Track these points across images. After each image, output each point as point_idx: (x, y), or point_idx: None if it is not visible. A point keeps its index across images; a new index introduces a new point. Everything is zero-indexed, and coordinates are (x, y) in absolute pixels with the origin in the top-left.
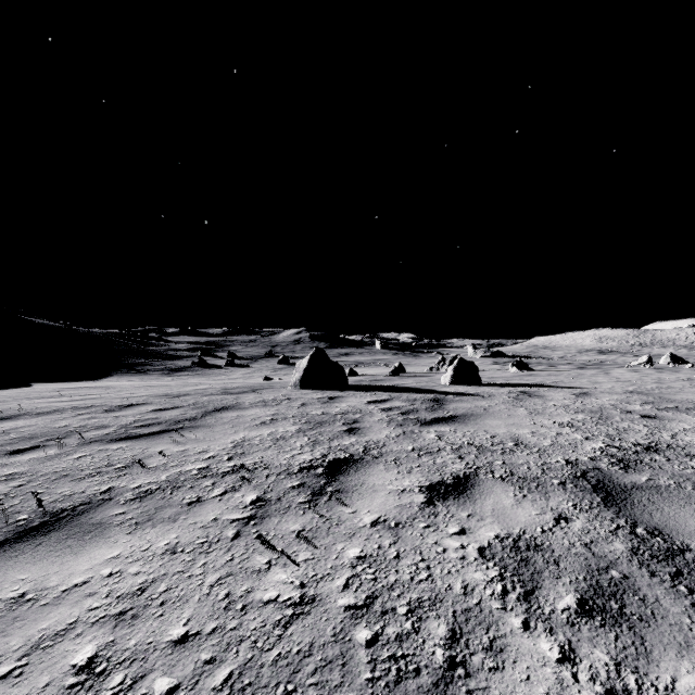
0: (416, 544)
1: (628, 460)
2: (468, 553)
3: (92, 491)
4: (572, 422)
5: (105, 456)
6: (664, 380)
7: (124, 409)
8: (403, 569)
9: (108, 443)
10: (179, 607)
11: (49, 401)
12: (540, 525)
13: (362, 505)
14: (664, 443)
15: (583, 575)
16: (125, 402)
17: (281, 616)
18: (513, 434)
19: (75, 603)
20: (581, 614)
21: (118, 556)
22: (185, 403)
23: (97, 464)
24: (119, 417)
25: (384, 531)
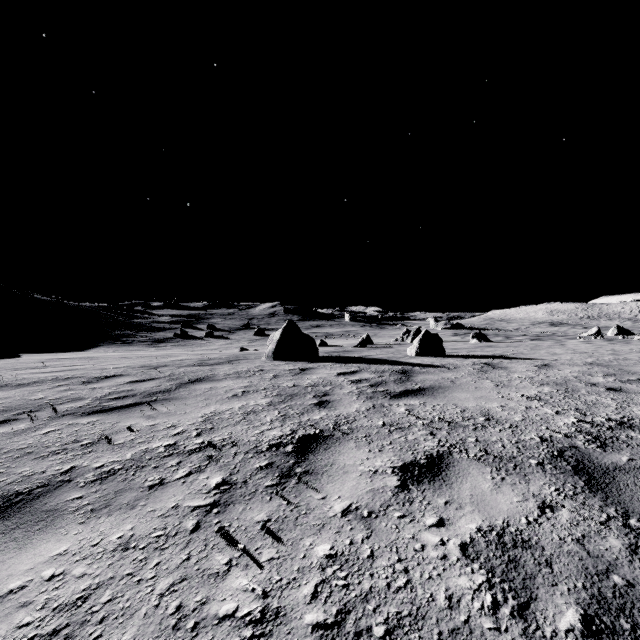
0: (391, 539)
1: (604, 438)
2: (449, 551)
3: (53, 471)
4: (540, 396)
5: (74, 431)
6: (618, 352)
7: (101, 381)
8: (378, 572)
9: (79, 417)
10: (121, 625)
11: (32, 372)
12: (524, 514)
13: (332, 489)
14: (636, 418)
15: (582, 581)
16: (104, 373)
17: (238, 638)
18: (482, 408)
19: (5, 616)
20: (589, 637)
21: (65, 552)
22: (161, 374)
23: (63, 440)
24: (96, 389)
25: (357, 522)
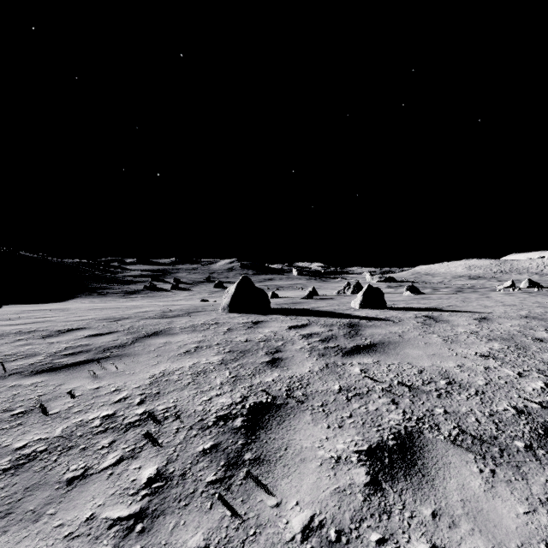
0: None
1: None
2: None
3: None
4: (493, 353)
5: (12, 396)
6: (544, 304)
7: (61, 335)
8: None
9: (25, 377)
10: None
11: (2, 324)
12: (541, 539)
13: (288, 489)
14: None
15: None
16: (67, 326)
17: None
18: (440, 369)
19: None
20: None
21: None
22: (120, 328)
23: None
24: (53, 343)
25: None
